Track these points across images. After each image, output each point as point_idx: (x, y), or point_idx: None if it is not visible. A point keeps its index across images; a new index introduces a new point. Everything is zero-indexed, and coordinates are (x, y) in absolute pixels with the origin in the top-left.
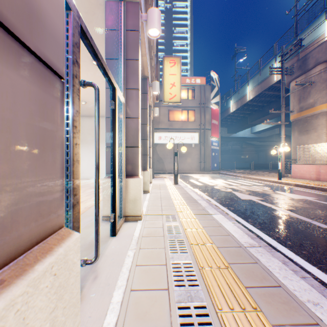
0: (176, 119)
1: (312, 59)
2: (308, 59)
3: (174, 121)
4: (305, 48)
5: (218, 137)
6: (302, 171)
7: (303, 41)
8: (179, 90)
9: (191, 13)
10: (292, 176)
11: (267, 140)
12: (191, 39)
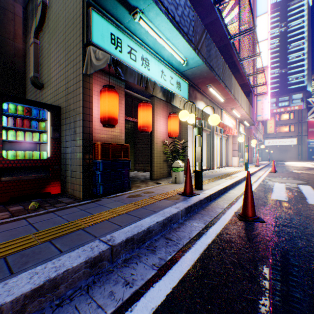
0: (279, 131)
1: None
2: None
3: (278, 132)
4: None
5: None
6: None
7: None
8: (273, 128)
9: (308, 25)
10: None
11: None
12: (308, 47)
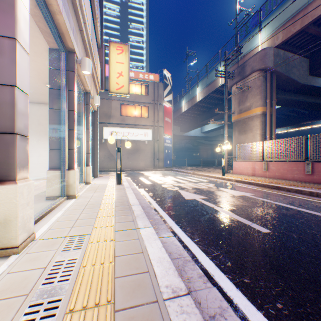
0: (129, 114)
1: (249, 67)
2: (246, 66)
3: (127, 116)
4: (243, 57)
5: (171, 135)
6: (241, 168)
7: (242, 51)
8: (127, 80)
9: (147, 11)
10: (233, 172)
11: (215, 140)
12: (147, 37)
